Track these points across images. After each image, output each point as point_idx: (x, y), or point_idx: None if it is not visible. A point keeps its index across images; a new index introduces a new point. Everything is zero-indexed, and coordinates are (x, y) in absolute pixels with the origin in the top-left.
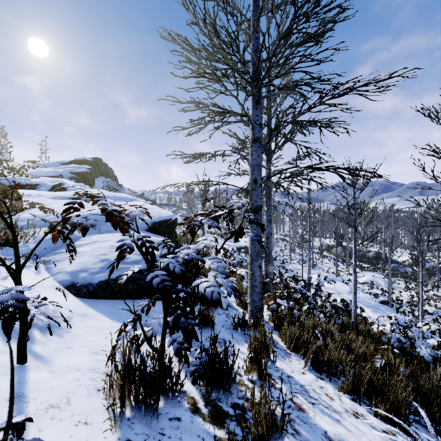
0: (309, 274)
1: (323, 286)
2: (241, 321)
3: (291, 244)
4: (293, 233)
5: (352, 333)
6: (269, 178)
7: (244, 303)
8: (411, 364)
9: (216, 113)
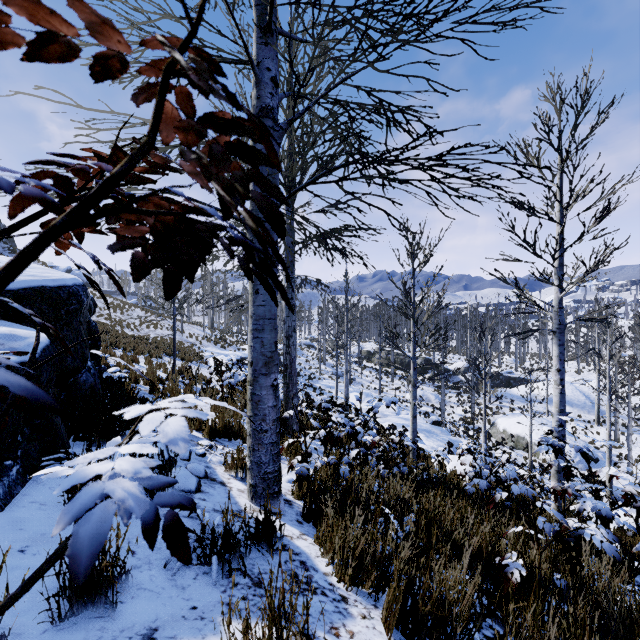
0: (347, 393)
1: (364, 409)
2: (221, 537)
3: (320, 351)
4: (324, 336)
5: (437, 496)
6: (292, 192)
7: (242, 465)
8: (579, 565)
9: (167, 17)
